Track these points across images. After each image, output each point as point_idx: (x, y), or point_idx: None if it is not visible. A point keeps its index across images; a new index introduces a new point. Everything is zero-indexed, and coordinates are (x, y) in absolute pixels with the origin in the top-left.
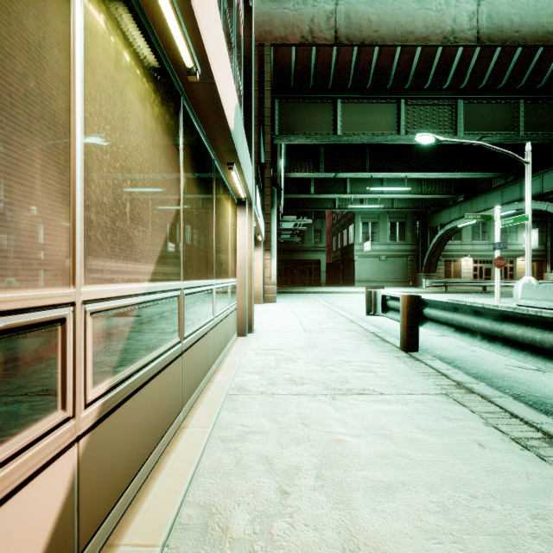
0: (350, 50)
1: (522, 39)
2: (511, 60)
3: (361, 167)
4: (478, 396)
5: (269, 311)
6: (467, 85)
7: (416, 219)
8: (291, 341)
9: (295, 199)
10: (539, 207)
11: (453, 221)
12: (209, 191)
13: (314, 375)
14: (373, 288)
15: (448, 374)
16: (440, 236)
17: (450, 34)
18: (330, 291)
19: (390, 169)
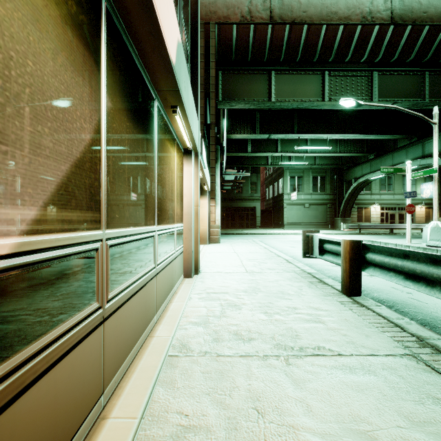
0: (283, 28)
1: (429, 18)
2: (420, 36)
3: (290, 129)
4: None
5: (213, 251)
6: (381, 58)
7: (334, 173)
8: (235, 283)
9: (235, 157)
10: (439, 163)
11: (365, 175)
12: (149, 130)
13: (262, 327)
14: (309, 232)
15: (401, 325)
16: (354, 187)
17: (368, 15)
18: (264, 233)
19: (315, 132)
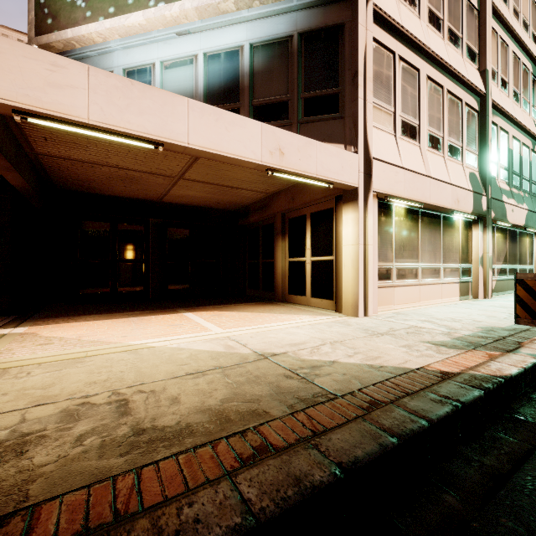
0: None
1: None
2: None
3: None
4: None
5: None
6: None
7: None
8: None
9: None
10: None
11: None
12: (515, 241)
13: None
14: None
15: None
16: None
17: None
18: None
19: None
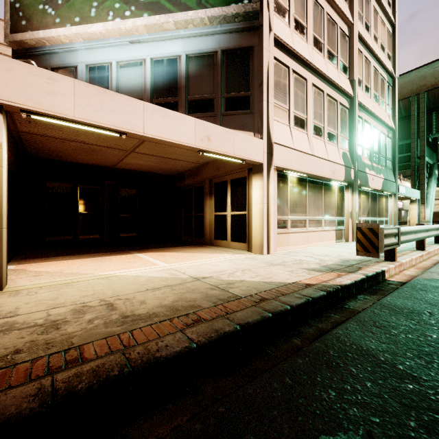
0: None
1: None
2: None
3: None
4: None
5: None
6: None
7: None
8: None
9: None
10: None
11: None
12: (376, 200)
13: None
14: None
15: None
16: None
17: None
18: None
19: None
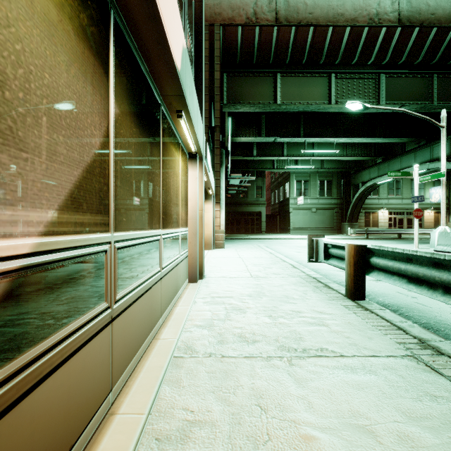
0: (288, 30)
1: (437, 20)
2: (428, 38)
3: (296, 133)
4: (450, 359)
5: (218, 256)
6: (388, 61)
7: (341, 177)
8: (239, 288)
9: (240, 160)
10: (448, 167)
11: (372, 179)
12: (154, 135)
13: (266, 329)
14: (315, 236)
15: (404, 328)
16: (361, 191)
17: (375, 16)
18: (270, 238)
19: (321, 135)
